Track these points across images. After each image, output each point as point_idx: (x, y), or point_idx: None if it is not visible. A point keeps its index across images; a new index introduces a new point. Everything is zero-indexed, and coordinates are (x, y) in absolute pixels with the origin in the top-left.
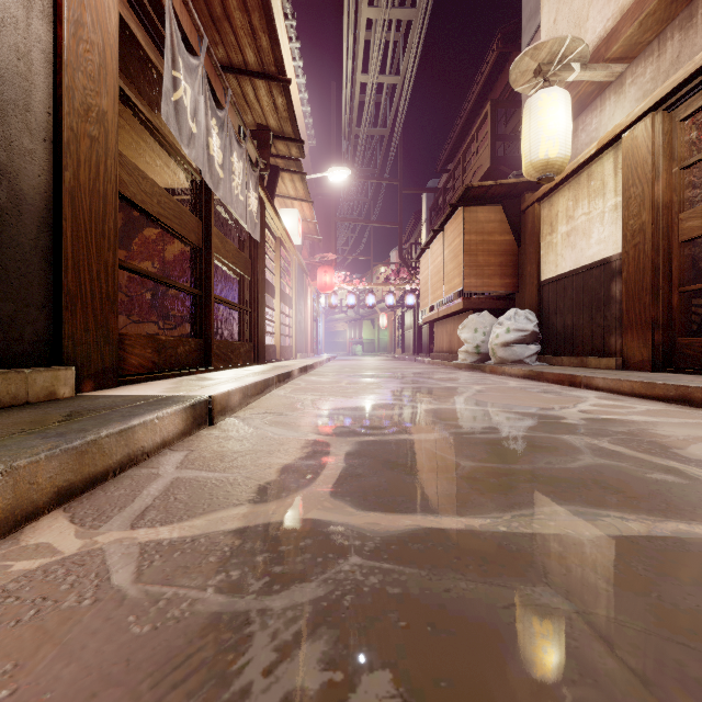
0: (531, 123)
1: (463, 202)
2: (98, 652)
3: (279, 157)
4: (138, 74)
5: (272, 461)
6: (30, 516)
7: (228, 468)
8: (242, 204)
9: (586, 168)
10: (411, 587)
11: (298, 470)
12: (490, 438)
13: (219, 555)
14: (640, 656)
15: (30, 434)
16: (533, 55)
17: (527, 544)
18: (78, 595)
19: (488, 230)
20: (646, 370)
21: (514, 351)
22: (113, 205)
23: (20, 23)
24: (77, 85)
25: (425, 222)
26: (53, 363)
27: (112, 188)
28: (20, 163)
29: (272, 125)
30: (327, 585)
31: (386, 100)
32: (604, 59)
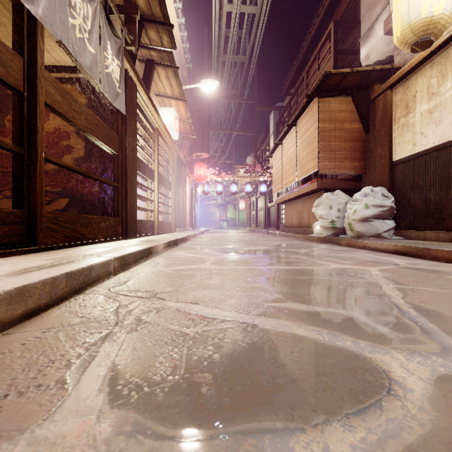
0: None
1: (318, 93)
2: None
3: (152, 49)
4: None
5: None
6: None
7: None
8: (92, 57)
9: None
10: None
11: None
12: None
13: None
14: None
15: None
16: None
17: None
18: None
19: (340, 119)
20: None
21: (373, 226)
22: None
23: None
24: None
25: (272, 133)
26: None
27: None
28: None
29: (141, 4)
30: None
31: (246, 35)
32: None
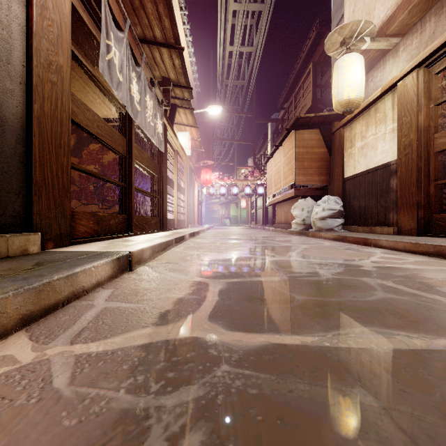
0: (338, 76)
1: (294, 127)
2: (36, 441)
3: (176, 98)
4: (85, 43)
5: (170, 295)
6: (1, 335)
7: (140, 301)
8: (153, 128)
9: (374, 105)
10: (265, 388)
11: (187, 301)
12: (314, 279)
13: (130, 364)
14: (434, 444)
15: (4, 278)
16: (340, 32)
17: (344, 356)
18: (27, 395)
19: (310, 145)
20: (413, 235)
21: (328, 223)
22: (67, 127)
23: (3, 5)
24: (42, 47)
25: (269, 140)
26: (26, 230)
27: (66, 115)
28: (3, 98)
29: (172, 78)
30: (205, 387)
31: (245, 62)
32: (386, 35)
